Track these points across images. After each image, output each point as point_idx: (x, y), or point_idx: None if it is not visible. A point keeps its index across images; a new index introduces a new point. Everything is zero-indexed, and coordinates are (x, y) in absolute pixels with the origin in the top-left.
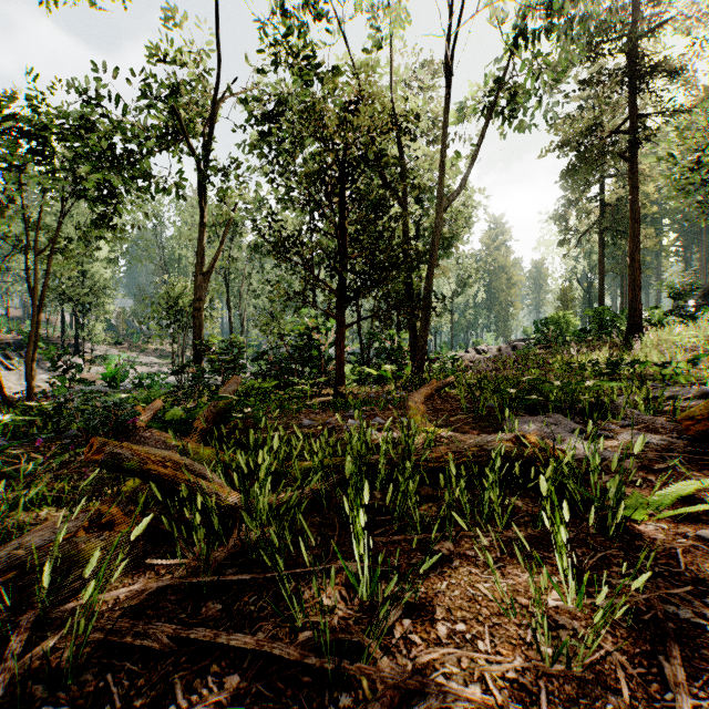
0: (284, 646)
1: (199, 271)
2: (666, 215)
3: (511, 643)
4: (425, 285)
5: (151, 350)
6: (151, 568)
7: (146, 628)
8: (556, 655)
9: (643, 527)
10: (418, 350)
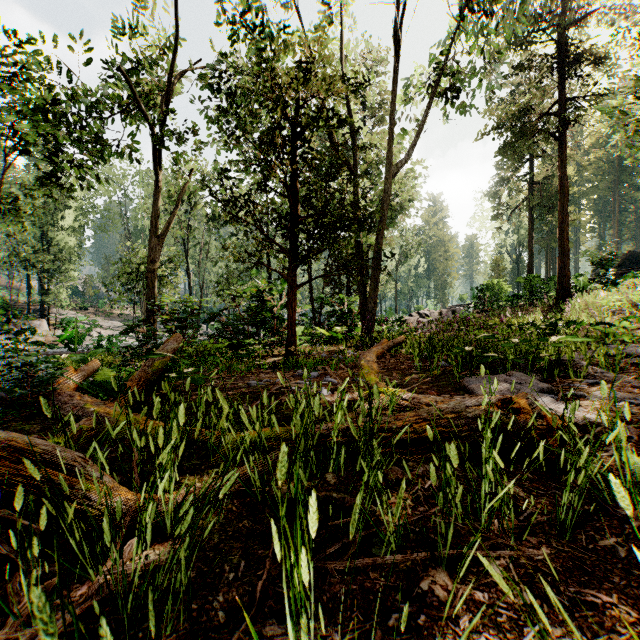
0: None
1: (153, 234)
2: (584, 195)
3: None
4: (375, 248)
5: (116, 315)
6: None
7: None
8: None
9: None
10: (368, 311)
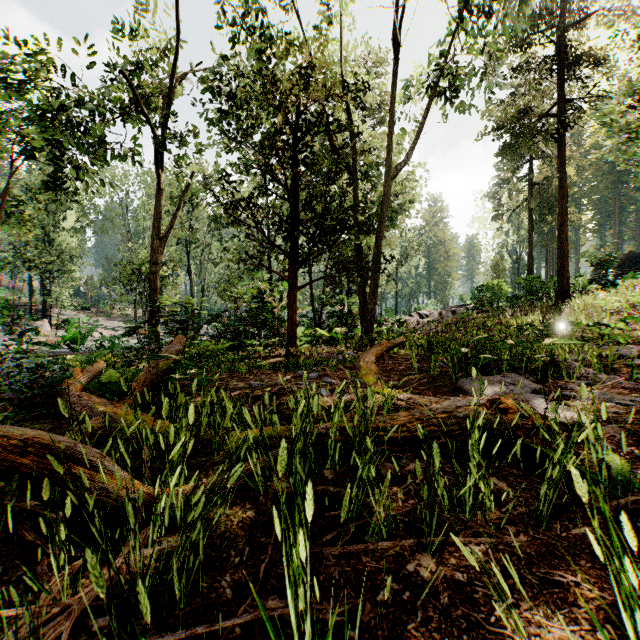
0: None
1: (155, 236)
2: (584, 196)
3: None
4: (375, 250)
5: (117, 315)
6: None
7: None
8: None
9: None
10: (367, 313)
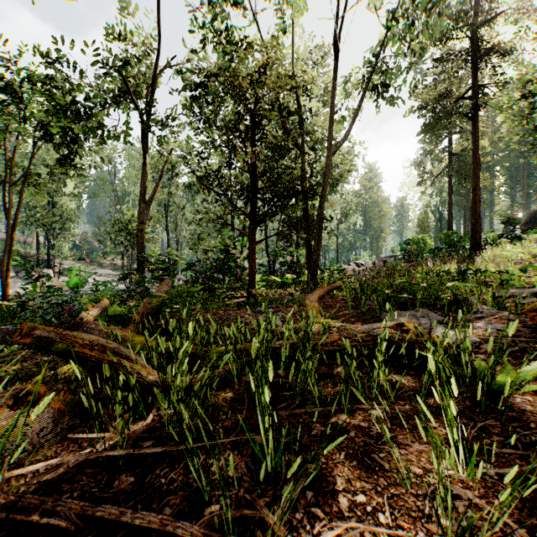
0: (187, 524)
1: (142, 201)
2: (497, 163)
3: (410, 514)
4: (318, 211)
5: (107, 264)
6: (75, 441)
7: (55, 505)
8: (461, 531)
9: (511, 400)
10: (312, 262)
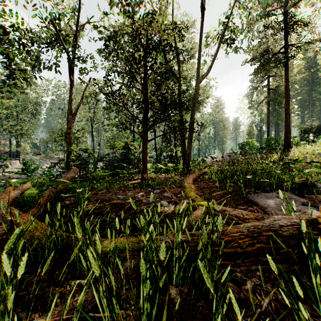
0: None
1: (70, 113)
2: (294, 97)
3: None
4: (190, 121)
5: (55, 158)
6: None
7: None
8: None
9: None
10: (186, 155)
